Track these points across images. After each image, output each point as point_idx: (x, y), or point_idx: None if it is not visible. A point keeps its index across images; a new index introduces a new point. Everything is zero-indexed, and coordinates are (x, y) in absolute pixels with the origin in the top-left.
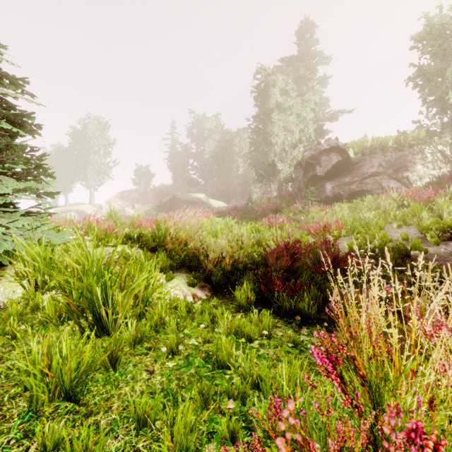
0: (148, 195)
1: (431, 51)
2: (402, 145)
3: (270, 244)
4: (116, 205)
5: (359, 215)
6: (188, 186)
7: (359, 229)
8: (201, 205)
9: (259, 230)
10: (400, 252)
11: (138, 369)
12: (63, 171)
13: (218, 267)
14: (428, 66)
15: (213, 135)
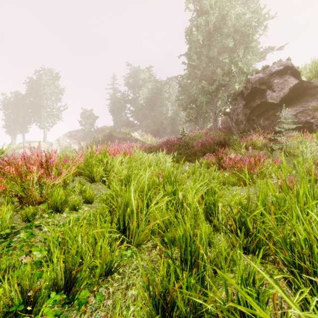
0: (92, 134)
1: None
2: None
3: None
4: (65, 142)
5: None
6: (126, 127)
7: None
8: (135, 142)
9: None
10: None
11: None
12: (21, 114)
13: None
14: None
15: (147, 84)
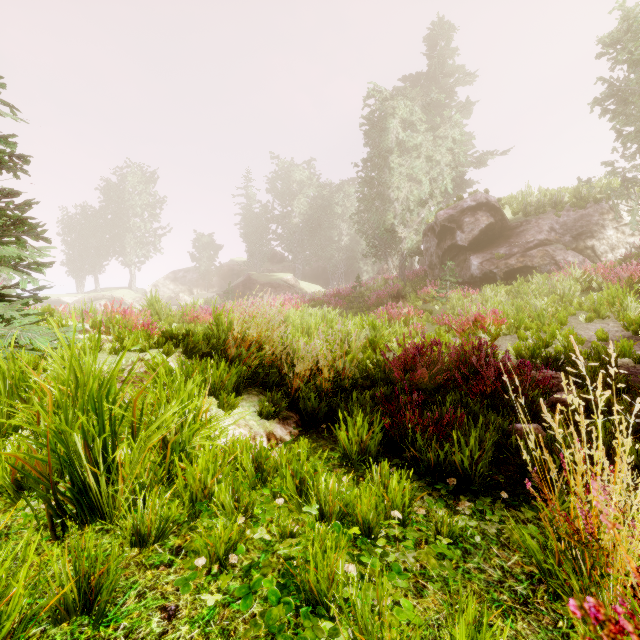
0: (212, 275)
1: (632, 58)
2: (585, 199)
3: (392, 346)
4: (167, 290)
5: (524, 302)
6: (269, 262)
7: (527, 323)
8: (288, 290)
9: (374, 326)
10: (603, 360)
11: (144, 606)
12: (92, 241)
13: (311, 385)
14: (625, 81)
15: (305, 189)
